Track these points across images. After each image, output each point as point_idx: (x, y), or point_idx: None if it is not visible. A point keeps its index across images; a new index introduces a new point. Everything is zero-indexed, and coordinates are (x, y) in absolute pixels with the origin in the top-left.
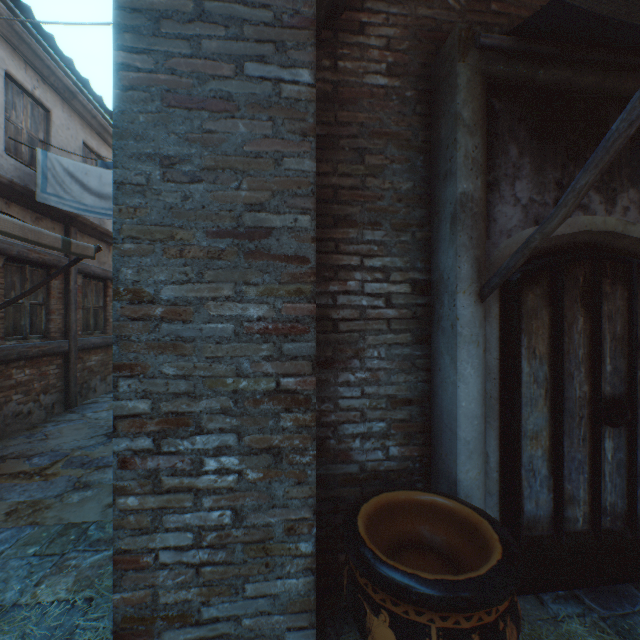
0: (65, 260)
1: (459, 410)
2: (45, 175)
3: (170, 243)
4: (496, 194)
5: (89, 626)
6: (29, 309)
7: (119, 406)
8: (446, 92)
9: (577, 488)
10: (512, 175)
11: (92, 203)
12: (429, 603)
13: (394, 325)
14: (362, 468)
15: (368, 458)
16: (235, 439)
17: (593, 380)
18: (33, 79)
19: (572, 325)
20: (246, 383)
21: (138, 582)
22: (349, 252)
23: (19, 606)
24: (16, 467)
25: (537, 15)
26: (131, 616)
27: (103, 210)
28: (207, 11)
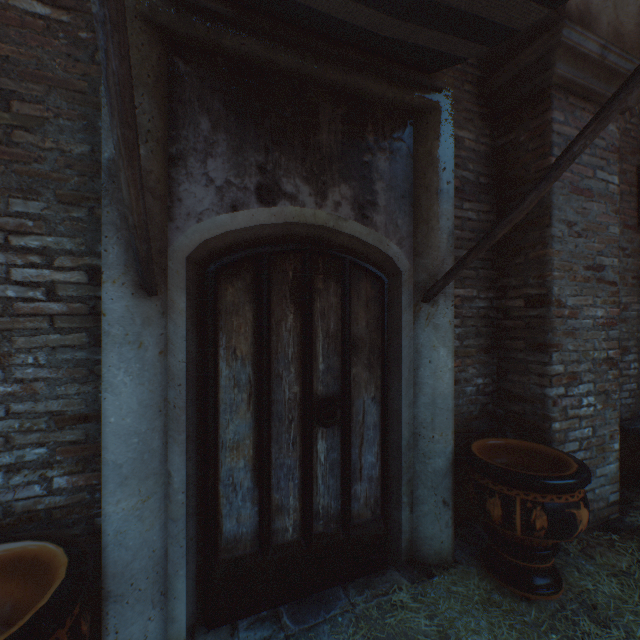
0: None
1: (107, 428)
2: None
3: None
4: (183, 170)
5: None
6: None
7: None
8: None
9: (287, 496)
10: (204, 151)
11: None
12: None
13: (62, 323)
14: (8, 511)
15: (18, 496)
16: None
17: (304, 380)
18: None
19: (282, 322)
20: None
21: None
22: None
23: None
24: None
25: None
26: None
27: None
28: None
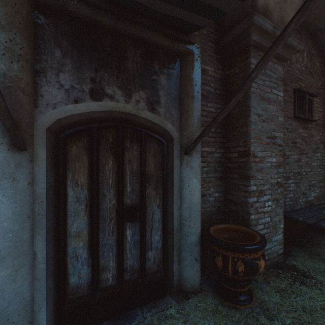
0: None
1: None
2: None
3: None
4: (44, 79)
5: None
6: None
7: None
8: None
9: (109, 261)
10: (57, 68)
11: None
12: None
13: None
14: None
15: None
16: None
17: (118, 197)
18: None
19: (105, 165)
20: None
21: None
22: None
23: None
24: None
25: None
26: None
27: None
28: None
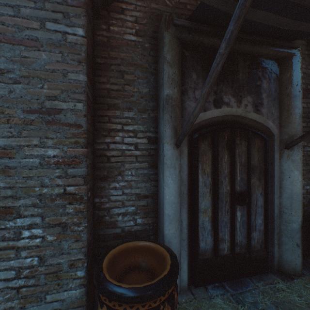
0: None
1: (165, 200)
2: None
3: (1, 115)
4: (186, 96)
5: None
6: None
7: None
8: (161, 45)
9: (224, 234)
10: (194, 87)
11: None
12: (122, 300)
13: (139, 159)
14: (123, 230)
15: (126, 225)
16: (40, 219)
17: (231, 184)
18: None
19: (222, 158)
20: (47, 190)
21: None
22: (116, 122)
23: None
24: None
25: (197, 11)
26: None
27: None
28: None
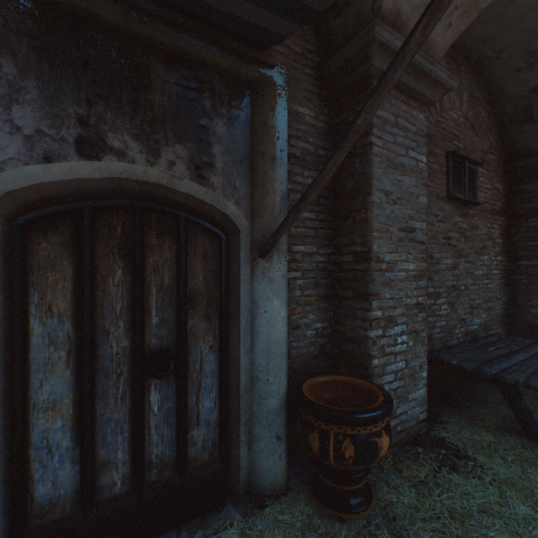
0: None
1: None
2: None
3: None
4: None
5: None
6: None
7: None
8: None
9: (115, 450)
10: (8, 96)
11: None
12: None
13: None
14: None
15: None
16: None
17: (135, 334)
18: None
19: (109, 277)
20: None
21: None
22: None
23: None
24: None
25: None
26: None
27: None
28: None
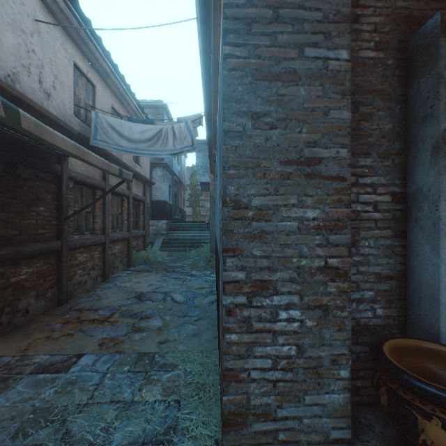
0: (103, 183)
1: (441, 283)
2: (97, 128)
3: (257, 169)
4: None
5: (185, 417)
6: (85, 215)
7: (226, 275)
8: (426, 59)
9: None
10: None
11: (125, 145)
12: None
13: (379, 224)
14: (357, 323)
15: (361, 316)
16: (298, 299)
17: None
18: (87, 66)
19: None
20: (305, 262)
21: (237, 390)
22: None
23: (135, 402)
24: (90, 316)
25: None
26: (233, 411)
27: (132, 150)
28: (280, 16)
